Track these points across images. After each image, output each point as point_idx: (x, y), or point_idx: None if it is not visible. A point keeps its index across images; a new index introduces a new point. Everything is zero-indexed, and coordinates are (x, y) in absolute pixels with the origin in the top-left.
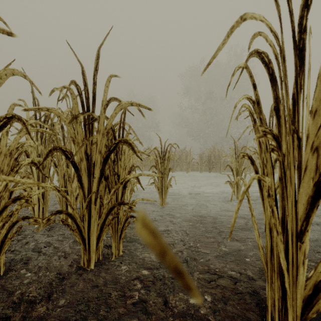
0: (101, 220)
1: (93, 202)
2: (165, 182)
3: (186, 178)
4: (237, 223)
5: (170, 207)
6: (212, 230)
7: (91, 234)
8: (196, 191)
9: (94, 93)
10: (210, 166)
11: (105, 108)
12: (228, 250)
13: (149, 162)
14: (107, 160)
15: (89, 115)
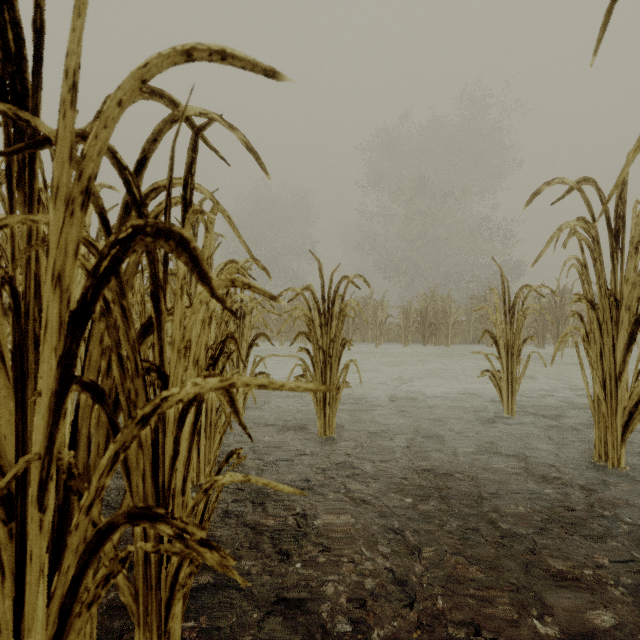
0: (64, 579)
1: (33, 497)
2: (332, 375)
3: (376, 359)
4: (542, 500)
5: (346, 439)
6: (476, 529)
7: (26, 630)
8: (403, 391)
9: (37, 30)
10: (426, 333)
11: (77, 85)
12: (561, 632)
13: (296, 323)
14: (85, 317)
15: (4, 114)
